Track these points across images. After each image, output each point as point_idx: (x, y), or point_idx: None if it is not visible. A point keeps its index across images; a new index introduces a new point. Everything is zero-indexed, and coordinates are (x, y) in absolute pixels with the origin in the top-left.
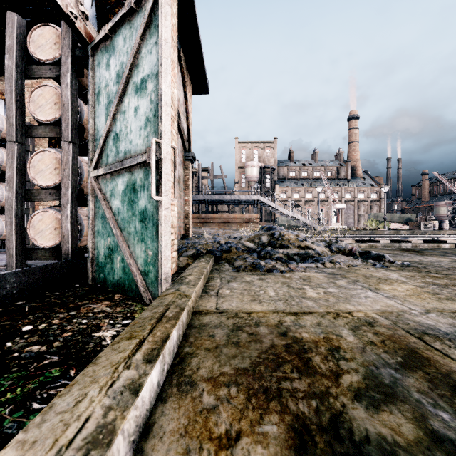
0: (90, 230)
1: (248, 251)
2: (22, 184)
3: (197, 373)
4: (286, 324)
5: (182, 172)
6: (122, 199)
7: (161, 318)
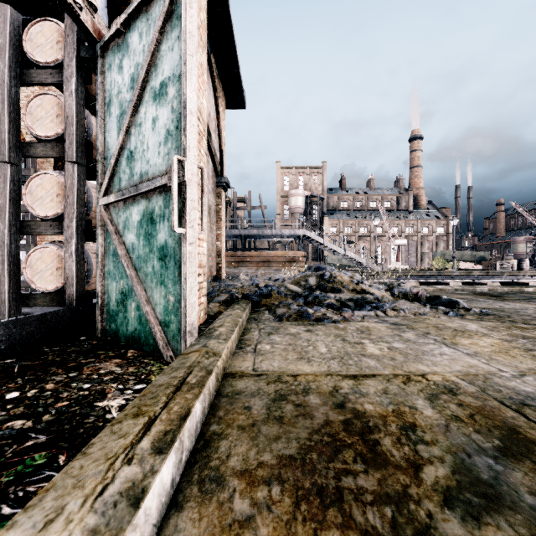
0: (99, 270)
1: (292, 295)
2: (17, 214)
3: (227, 464)
4: (343, 391)
5: (214, 201)
6: (138, 232)
7: (181, 385)
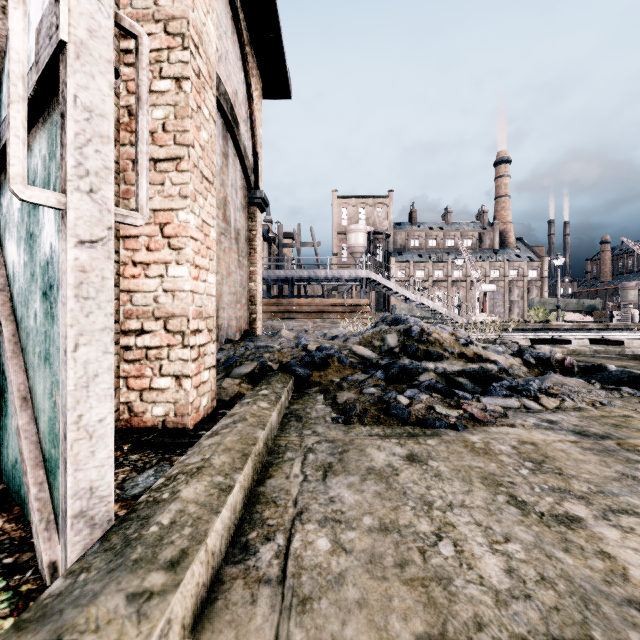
0: None
1: (363, 365)
2: None
3: None
4: None
5: (244, 223)
6: (18, 233)
7: None
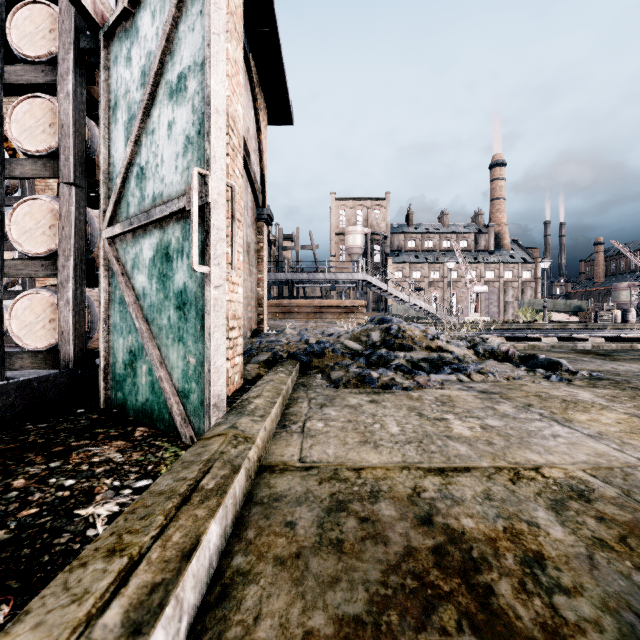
0: (102, 323)
1: (351, 354)
2: None
3: (254, 635)
4: (428, 496)
5: (253, 237)
6: (150, 272)
7: (190, 493)
